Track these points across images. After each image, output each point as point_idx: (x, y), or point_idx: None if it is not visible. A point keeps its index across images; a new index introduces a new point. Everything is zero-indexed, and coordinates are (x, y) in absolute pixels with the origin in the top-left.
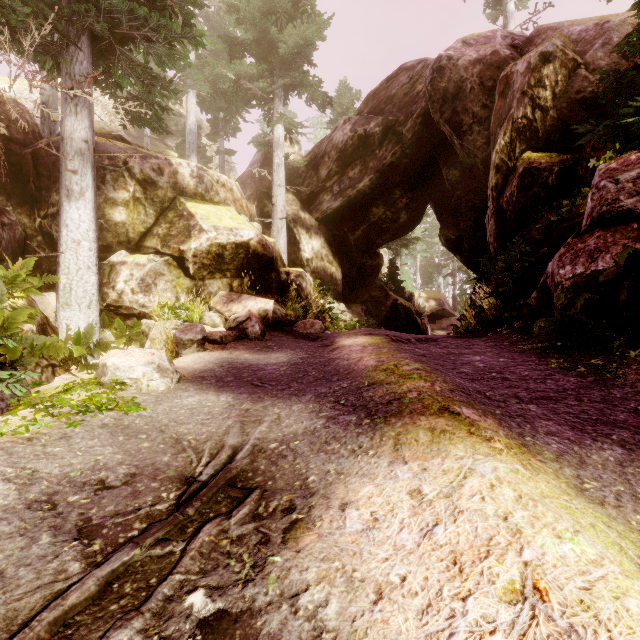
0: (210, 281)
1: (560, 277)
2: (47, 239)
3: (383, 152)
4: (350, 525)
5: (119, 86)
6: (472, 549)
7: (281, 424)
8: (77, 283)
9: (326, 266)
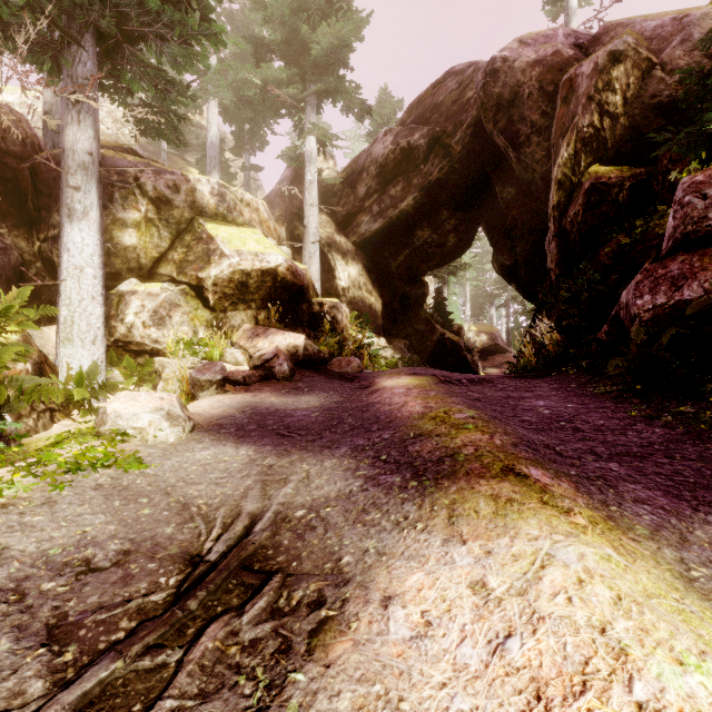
0: (233, 313)
1: (637, 308)
2: (47, 265)
3: (429, 167)
4: (395, 630)
5: (130, 92)
6: (561, 678)
7: (310, 485)
8: (80, 315)
9: (364, 296)
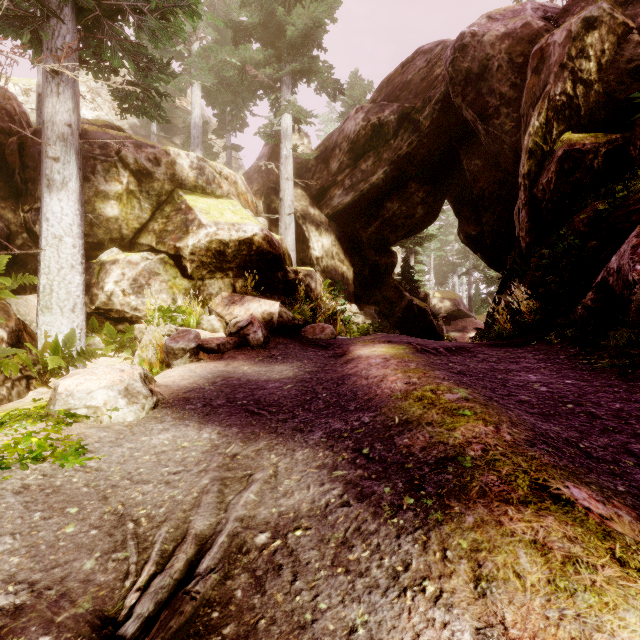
0: (210, 281)
1: (638, 274)
2: (33, 236)
3: (398, 142)
4: None
5: (113, 70)
6: None
7: (277, 488)
8: (59, 284)
9: (337, 265)
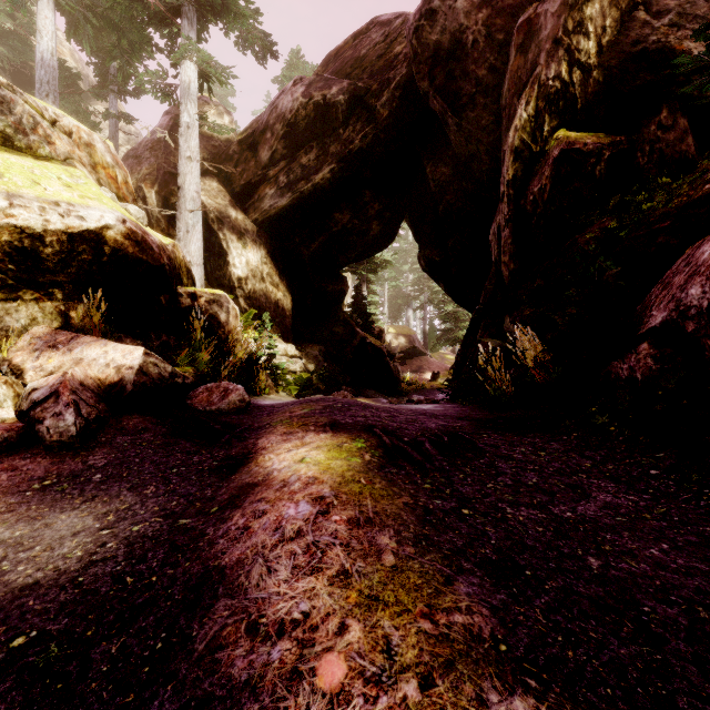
0: (8, 305)
1: None
2: None
3: (349, 133)
4: None
5: None
6: None
7: None
8: None
9: (269, 290)
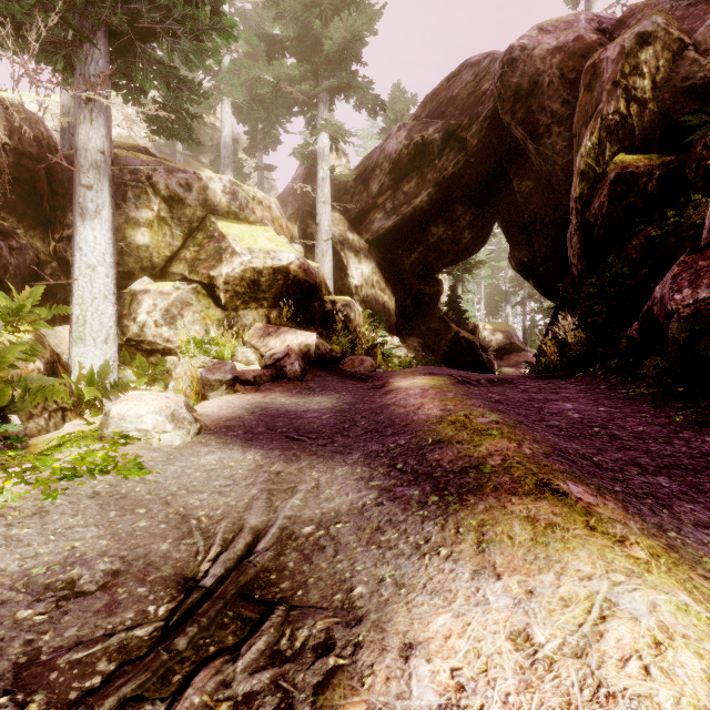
0: (244, 312)
1: (676, 303)
2: (62, 265)
3: (443, 162)
4: (418, 693)
5: (143, 92)
6: None
7: (320, 496)
8: (92, 314)
9: (377, 294)
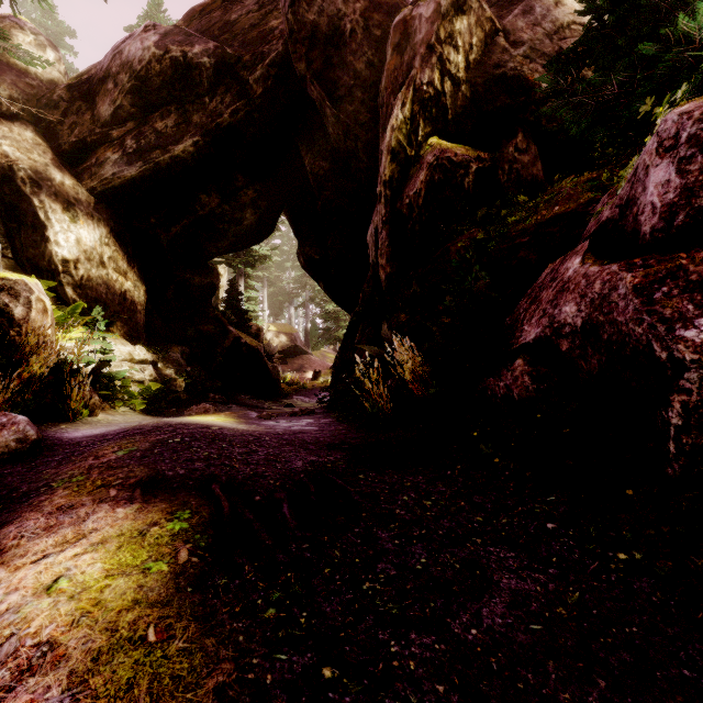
0: None
1: (696, 349)
2: None
3: (217, 103)
4: None
5: None
6: None
7: None
8: None
9: (112, 278)
